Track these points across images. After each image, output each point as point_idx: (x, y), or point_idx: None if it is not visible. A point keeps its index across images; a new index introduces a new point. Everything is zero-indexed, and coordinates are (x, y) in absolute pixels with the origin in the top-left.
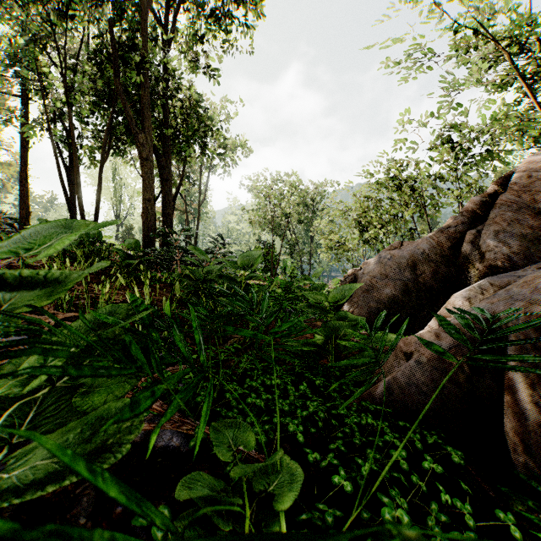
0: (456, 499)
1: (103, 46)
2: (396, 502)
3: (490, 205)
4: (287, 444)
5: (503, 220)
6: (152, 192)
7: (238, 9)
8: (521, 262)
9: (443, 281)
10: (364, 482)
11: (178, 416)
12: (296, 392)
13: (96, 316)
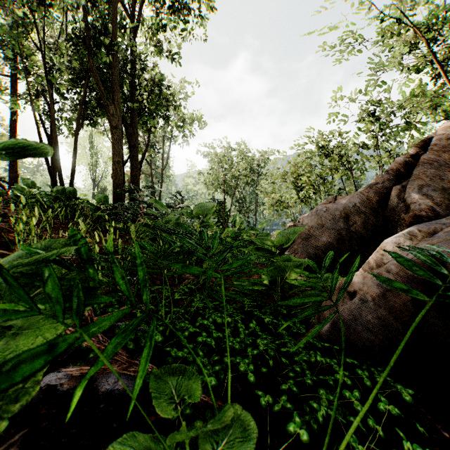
0: (415, 444)
1: (79, 30)
2: (353, 447)
3: (413, 165)
4: (238, 383)
5: (426, 176)
6: (121, 155)
7: (195, 2)
8: (443, 212)
9: (372, 230)
10: (328, 438)
11: (126, 356)
12: (246, 330)
13: (26, 250)
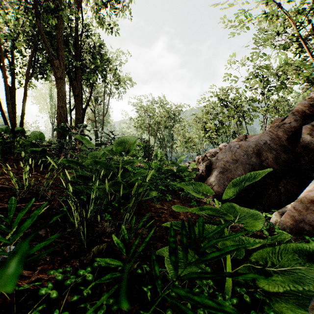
0: None
1: None
2: None
3: None
4: None
5: None
6: (64, 101)
7: None
8: None
9: (283, 165)
10: None
11: None
12: None
13: None
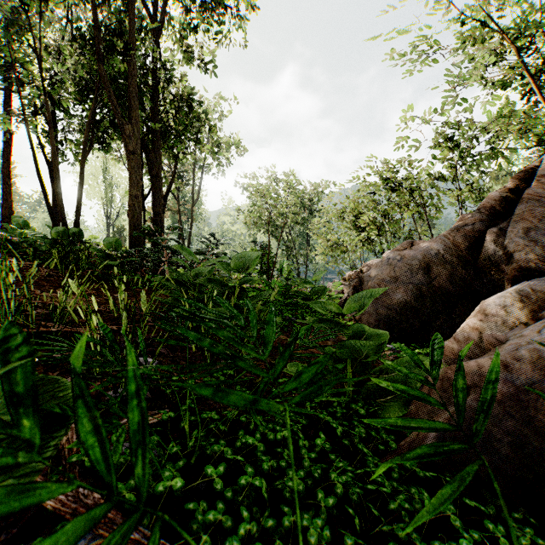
0: None
1: (86, 30)
2: None
3: (511, 201)
4: None
5: (532, 216)
6: (139, 188)
7: None
8: None
9: (460, 284)
10: None
11: None
12: (311, 452)
13: None
